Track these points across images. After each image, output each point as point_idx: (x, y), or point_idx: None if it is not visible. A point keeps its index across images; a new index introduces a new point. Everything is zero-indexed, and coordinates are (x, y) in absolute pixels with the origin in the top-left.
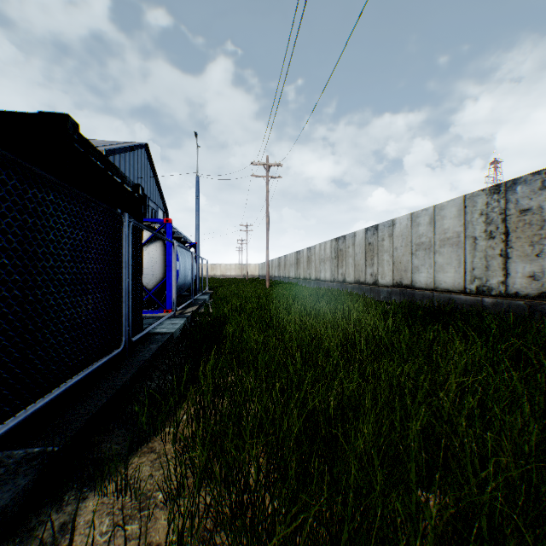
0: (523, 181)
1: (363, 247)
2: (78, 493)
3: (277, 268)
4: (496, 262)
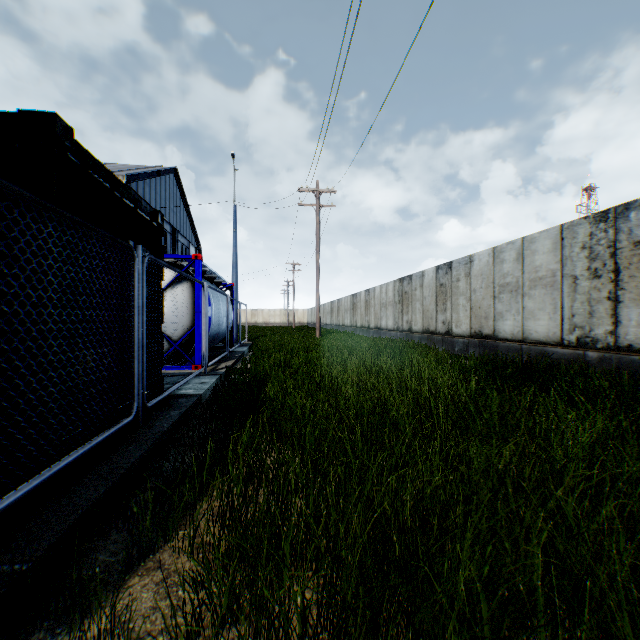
0: (638, 205)
1: (434, 289)
2: (47, 637)
3: (330, 314)
4: (602, 307)
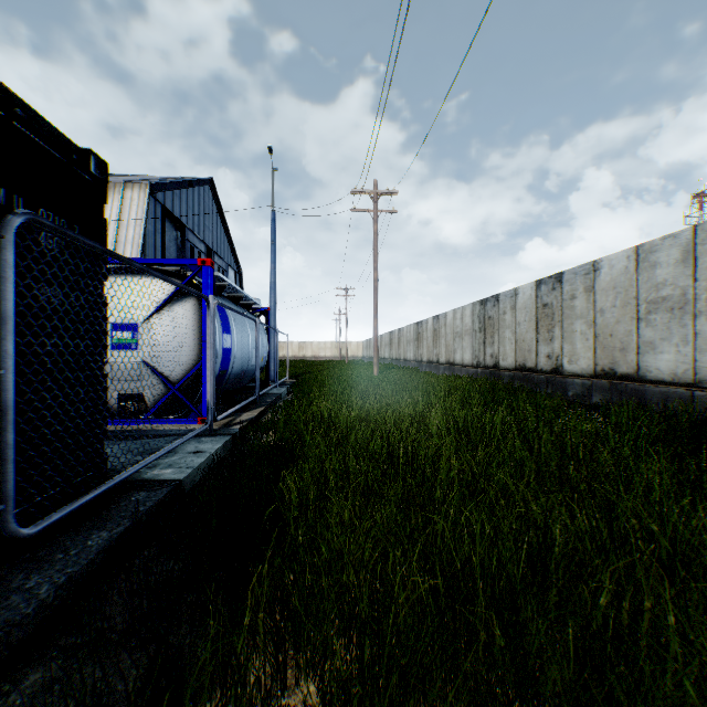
0: None
1: (533, 312)
2: None
3: (388, 346)
4: None
